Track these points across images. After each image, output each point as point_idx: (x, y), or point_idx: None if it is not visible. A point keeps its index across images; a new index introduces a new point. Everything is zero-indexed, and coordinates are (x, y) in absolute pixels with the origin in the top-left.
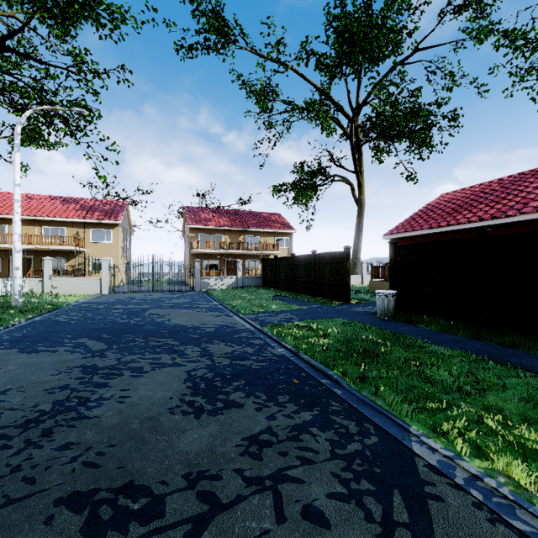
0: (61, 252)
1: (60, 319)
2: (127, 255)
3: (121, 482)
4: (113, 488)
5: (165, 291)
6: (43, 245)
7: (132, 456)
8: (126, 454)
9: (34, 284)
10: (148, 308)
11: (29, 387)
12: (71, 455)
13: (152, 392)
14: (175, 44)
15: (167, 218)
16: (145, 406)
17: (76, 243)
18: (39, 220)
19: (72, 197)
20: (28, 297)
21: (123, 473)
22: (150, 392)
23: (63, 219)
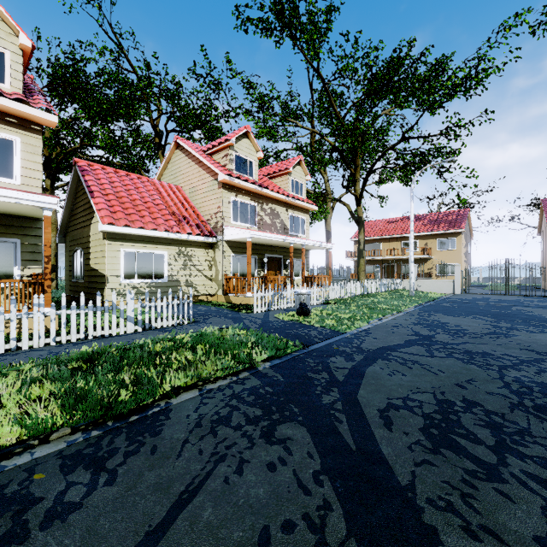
0: (414, 260)
1: (445, 305)
2: (467, 259)
3: (545, 351)
4: (543, 351)
5: (519, 295)
6: (402, 256)
7: (546, 349)
8: (543, 348)
9: (406, 283)
10: (511, 306)
11: (469, 326)
12: (515, 343)
13: (546, 339)
14: (529, 28)
15: (512, 214)
16: (544, 341)
17: (426, 252)
18: (399, 237)
19: (419, 215)
20: (407, 291)
21: (545, 350)
22: (545, 338)
23: (416, 234)
